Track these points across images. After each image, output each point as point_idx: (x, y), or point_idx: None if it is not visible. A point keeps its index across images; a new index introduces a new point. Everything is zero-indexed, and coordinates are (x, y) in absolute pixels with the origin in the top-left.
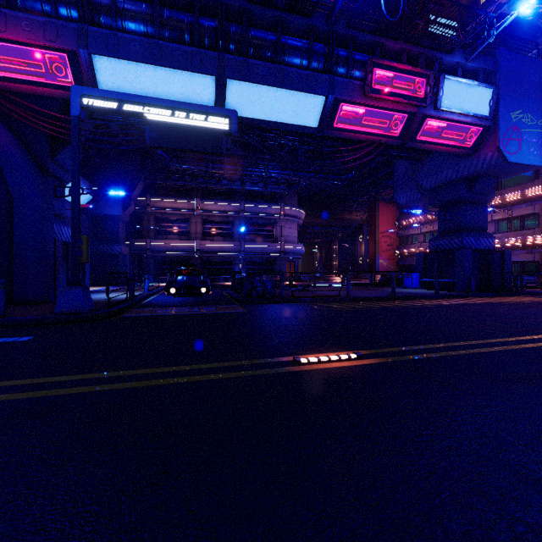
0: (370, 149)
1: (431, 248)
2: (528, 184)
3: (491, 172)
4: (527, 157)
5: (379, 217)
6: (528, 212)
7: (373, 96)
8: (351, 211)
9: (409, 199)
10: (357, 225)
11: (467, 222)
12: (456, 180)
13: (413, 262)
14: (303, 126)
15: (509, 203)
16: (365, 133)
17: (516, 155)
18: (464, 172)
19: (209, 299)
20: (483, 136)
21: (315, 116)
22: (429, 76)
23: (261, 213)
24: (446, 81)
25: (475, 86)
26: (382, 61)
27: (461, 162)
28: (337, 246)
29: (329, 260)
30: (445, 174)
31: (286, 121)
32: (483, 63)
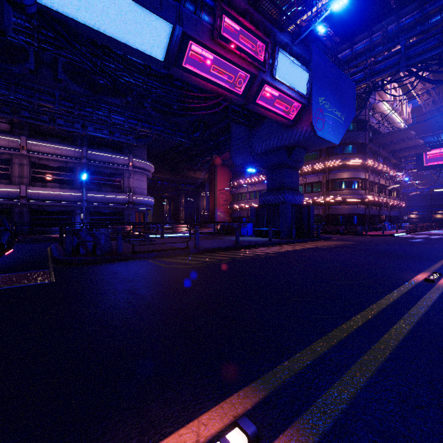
0: (217, 101)
1: (261, 202)
2: (315, 160)
3: (304, 143)
4: (327, 135)
5: (218, 177)
6: (315, 181)
7: (221, 44)
8: (195, 170)
9: (243, 161)
10: (200, 183)
11: (287, 182)
12: (280, 148)
13: (242, 215)
14: (147, 54)
15: (304, 173)
16: (213, 83)
17: (321, 131)
18: (286, 141)
19: (11, 260)
20: (301, 112)
21: (161, 46)
22: (268, 44)
23: (107, 162)
24: (280, 54)
25: (299, 67)
26: (230, 10)
27: (284, 132)
28: (184, 200)
29: (176, 212)
30: (273, 142)
31: (125, 41)
32: (303, 51)
